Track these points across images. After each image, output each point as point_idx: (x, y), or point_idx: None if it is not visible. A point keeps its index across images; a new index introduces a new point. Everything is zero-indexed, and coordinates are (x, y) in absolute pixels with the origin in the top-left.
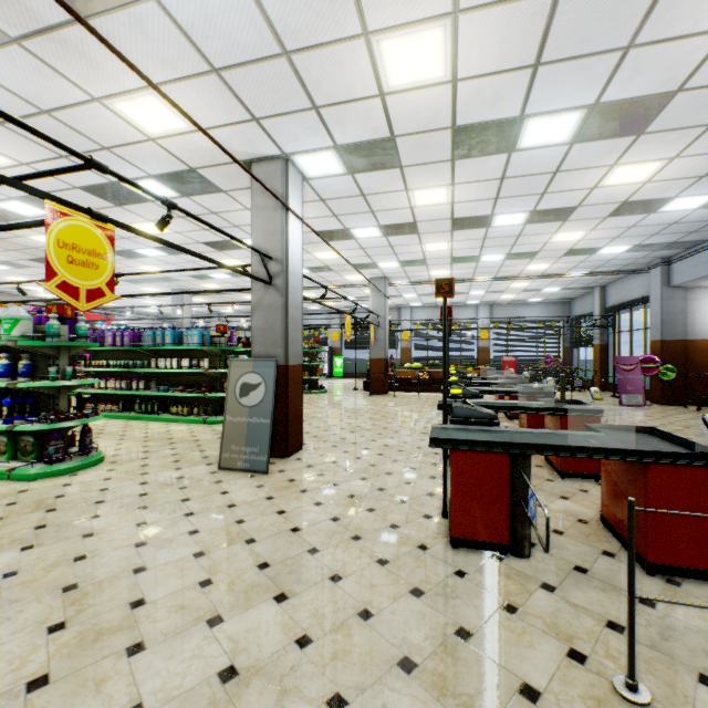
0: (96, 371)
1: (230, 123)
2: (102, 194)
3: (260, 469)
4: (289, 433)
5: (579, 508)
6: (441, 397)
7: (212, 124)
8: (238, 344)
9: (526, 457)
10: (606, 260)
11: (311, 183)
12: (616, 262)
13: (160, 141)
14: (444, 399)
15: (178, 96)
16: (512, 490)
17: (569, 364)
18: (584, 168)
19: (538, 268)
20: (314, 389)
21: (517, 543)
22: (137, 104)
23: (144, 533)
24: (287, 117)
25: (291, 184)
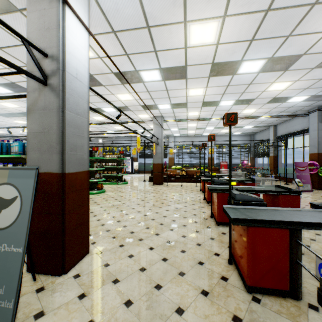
0: None
1: None
2: None
3: (2, 321)
4: (67, 246)
5: None
6: (194, 186)
7: None
8: None
9: None
10: (288, 107)
11: (99, 2)
12: (292, 109)
13: None
14: None
15: None
16: None
17: (253, 166)
18: None
19: (248, 112)
20: (120, 182)
21: None
22: None
23: None
24: None
25: None
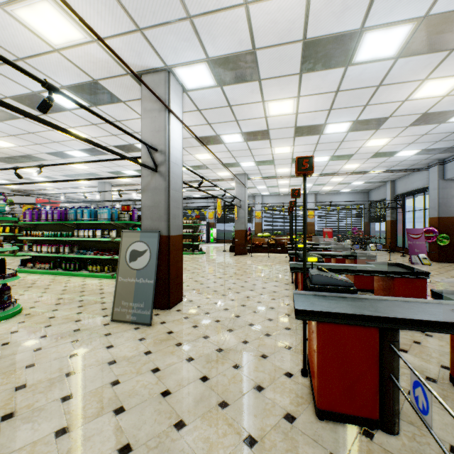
0: (35, 239)
1: (119, 33)
2: (29, 103)
3: (145, 322)
4: (171, 289)
5: (421, 363)
6: (284, 257)
7: (104, 34)
8: (138, 219)
9: (396, 331)
10: (400, 161)
11: (189, 94)
12: (406, 163)
13: (64, 52)
14: (303, 268)
15: (69, 3)
16: (381, 364)
17: (368, 233)
18: (401, 82)
19: (351, 167)
20: (196, 251)
21: (386, 419)
22: (36, 11)
23: (17, 400)
24: (166, 28)
25: (173, 92)
